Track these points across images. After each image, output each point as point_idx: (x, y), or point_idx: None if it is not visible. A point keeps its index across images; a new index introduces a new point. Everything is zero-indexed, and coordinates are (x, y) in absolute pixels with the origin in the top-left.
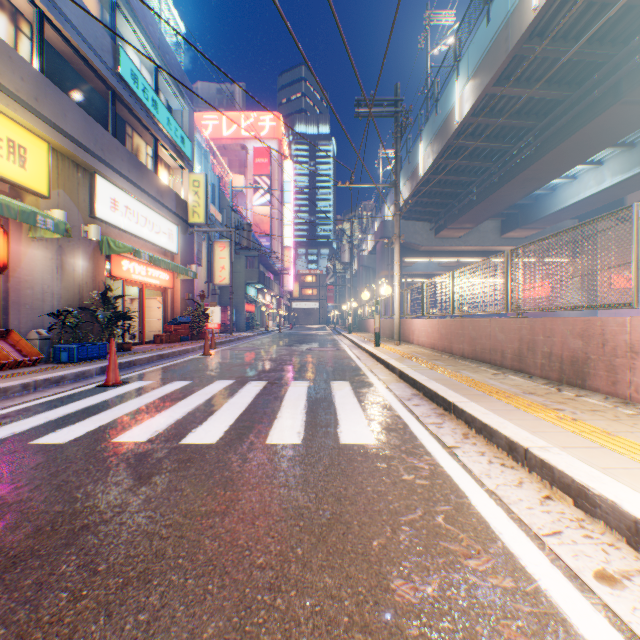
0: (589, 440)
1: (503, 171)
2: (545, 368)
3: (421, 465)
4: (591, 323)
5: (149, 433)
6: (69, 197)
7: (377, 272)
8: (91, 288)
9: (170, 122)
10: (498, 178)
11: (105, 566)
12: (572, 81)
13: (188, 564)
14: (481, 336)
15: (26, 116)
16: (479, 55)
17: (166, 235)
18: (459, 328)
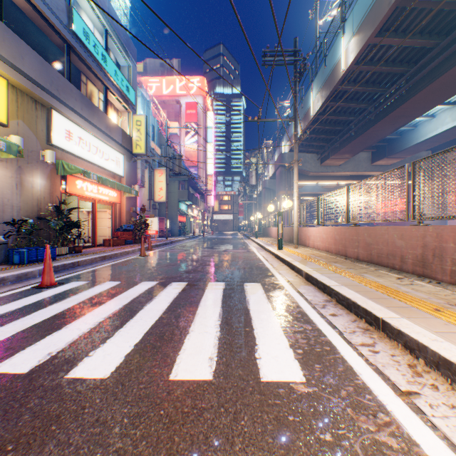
0: None
1: (378, 110)
2: None
3: (384, 439)
4: None
5: (38, 357)
6: (28, 127)
7: (276, 192)
8: (48, 202)
9: (117, 74)
10: (373, 116)
11: None
12: (442, 31)
13: None
14: (377, 242)
15: None
16: (363, 12)
17: (114, 162)
18: (354, 235)
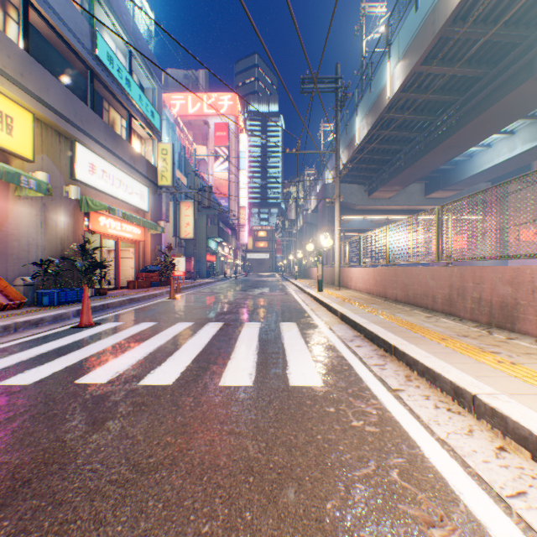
0: (534, 386)
1: (428, 140)
2: (475, 312)
3: (369, 410)
4: (521, 271)
5: (110, 374)
6: (52, 161)
7: (319, 228)
8: (72, 241)
9: (141, 98)
10: (424, 146)
11: (37, 536)
12: (490, 60)
13: (127, 533)
14: (413, 283)
15: (12, 89)
16: (408, 38)
17: (138, 195)
18: (393, 275)
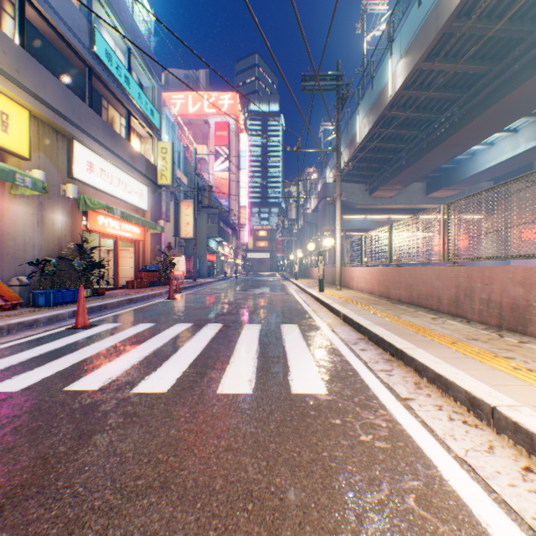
0: None
1: (430, 138)
2: (483, 314)
3: (378, 422)
4: (533, 271)
5: (102, 380)
6: (49, 159)
7: (319, 227)
8: (69, 240)
9: (141, 96)
10: (426, 145)
11: None
12: (494, 56)
13: None
14: (417, 283)
15: (8, 86)
16: (411, 35)
17: (137, 194)
18: (396, 275)
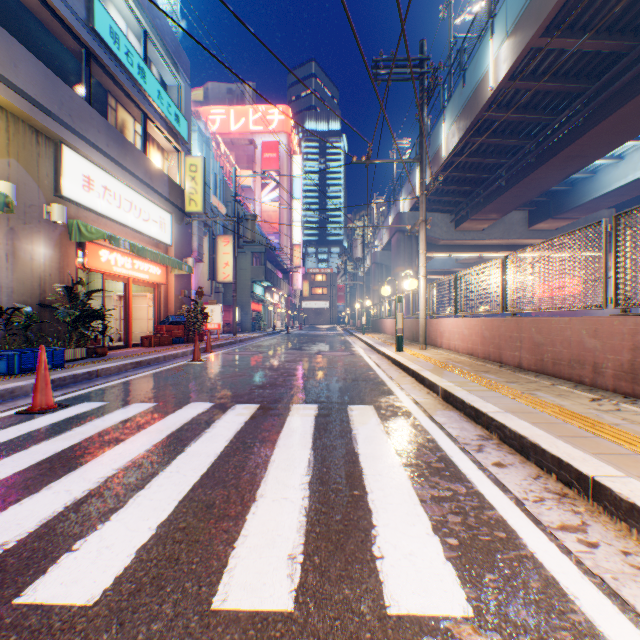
0: None
1: (542, 148)
2: None
3: None
4: None
5: None
6: (25, 169)
7: (392, 268)
8: (57, 281)
9: (161, 96)
10: (534, 157)
11: None
12: None
13: None
14: (553, 341)
15: None
16: (523, 1)
17: (157, 224)
18: (514, 330)
